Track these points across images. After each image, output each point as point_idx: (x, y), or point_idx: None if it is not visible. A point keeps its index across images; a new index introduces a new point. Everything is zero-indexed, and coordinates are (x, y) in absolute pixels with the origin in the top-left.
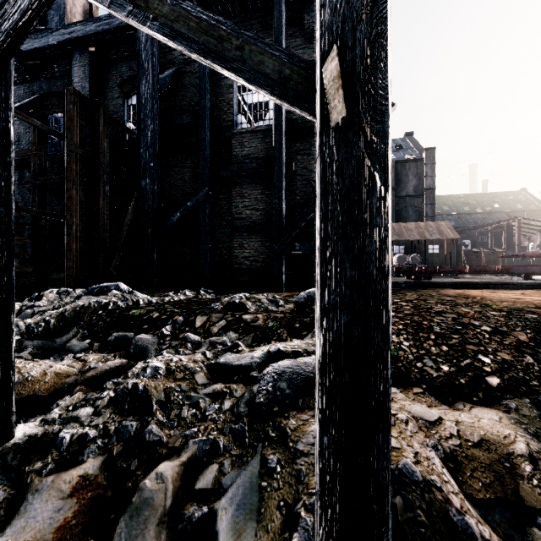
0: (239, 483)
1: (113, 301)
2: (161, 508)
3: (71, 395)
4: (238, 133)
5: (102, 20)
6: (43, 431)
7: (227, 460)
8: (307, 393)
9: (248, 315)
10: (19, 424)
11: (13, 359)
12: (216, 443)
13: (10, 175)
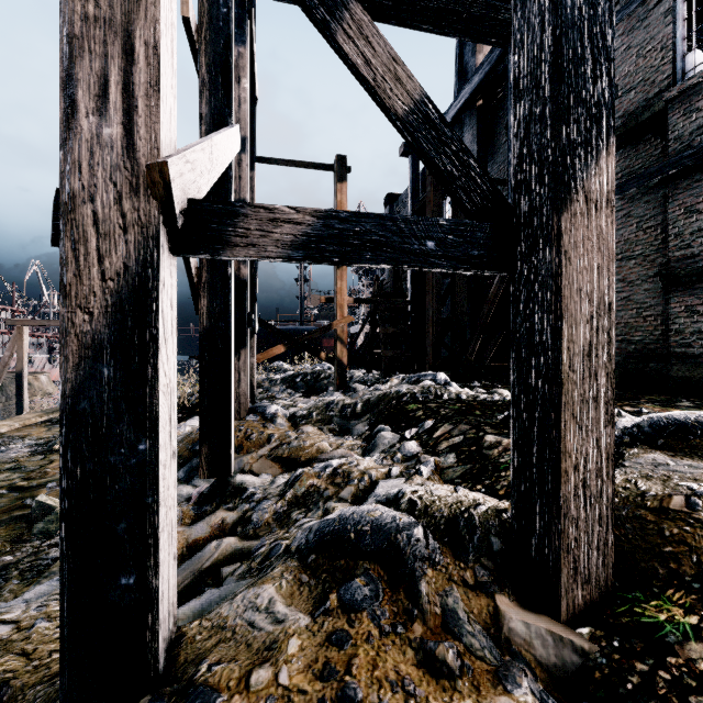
0: (223, 588)
1: (412, 392)
2: (200, 563)
3: (306, 467)
4: (681, 93)
5: (484, 63)
6: (261, 483)
7: (245, 566)
8: (327, 553)
9: (492, 436)
10: (263, 473)
11: (231, 424)
12: (260, 548)
13: (228, 301)
